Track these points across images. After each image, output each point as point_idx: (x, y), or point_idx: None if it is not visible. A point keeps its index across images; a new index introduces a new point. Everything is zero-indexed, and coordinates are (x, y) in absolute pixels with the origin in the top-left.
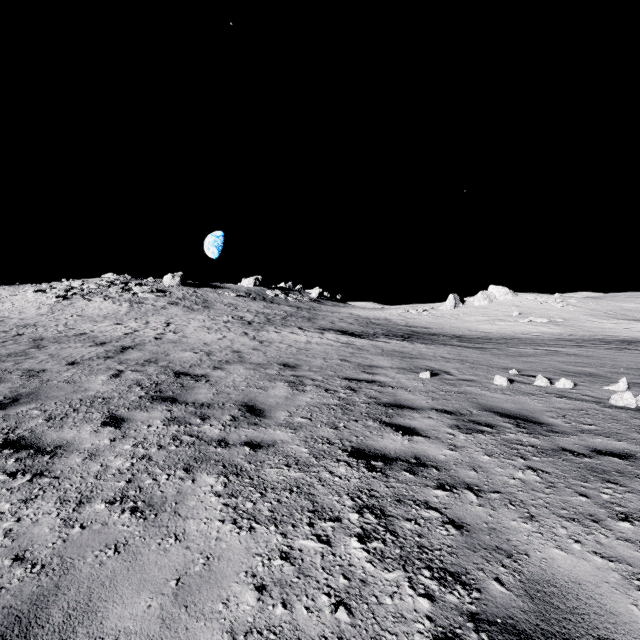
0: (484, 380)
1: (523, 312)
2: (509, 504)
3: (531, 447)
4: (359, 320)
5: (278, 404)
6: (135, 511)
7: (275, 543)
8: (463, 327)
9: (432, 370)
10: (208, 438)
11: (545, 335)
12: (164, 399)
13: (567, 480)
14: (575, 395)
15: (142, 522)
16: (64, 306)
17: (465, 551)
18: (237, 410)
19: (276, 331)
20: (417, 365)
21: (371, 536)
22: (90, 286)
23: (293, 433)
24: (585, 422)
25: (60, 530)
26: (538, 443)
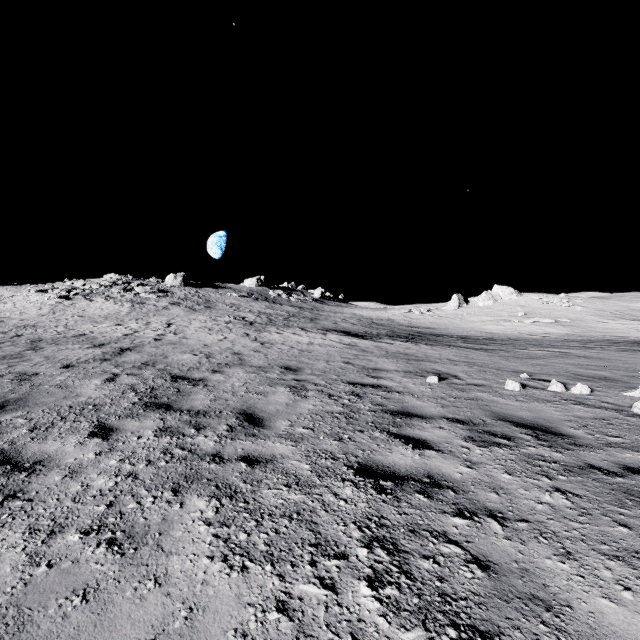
0: (495, 385)
1: (528, 312)
2: (540, 536)
3: (555, 464)
4: (362, 320)
5: (278, 412)
6: (112, 544)
7: (271, 589)
8: (467, 327)
9: (439, 374)
10: (201, 452)
11: (551, 336)
12: (158, 406)
13: (602, 505)
14: (593, 402)
15: (119, 559)
16: (65, 306)
17: (495, 601)
18: (234, 419)
19: (278, 332)
20: (423, 368)
21: (383, 579)
22: (92, 286)
23: (294, 446)
24: (610, 433)
25: (23, 569)
26: (562, 459)
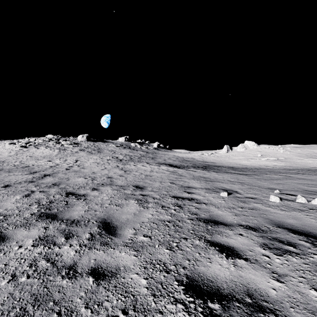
0: (262, 198)
1: (263, 154)
2: None
3: None
4: (178, 158)
5: (128, 221)
6: None
7: None
8: (232, 162)
9: (226, 190)
10: (61, 263)
11: (276, 166)
12: (48, 216)
13: None
14: None
15: None
16: (24, 151)
17: None
18: (96, 227)
19: (134, 165)
20: (216, 186)
21: None
22: (39, 141)
23: (135, 256)
24: None
25: None
26: None
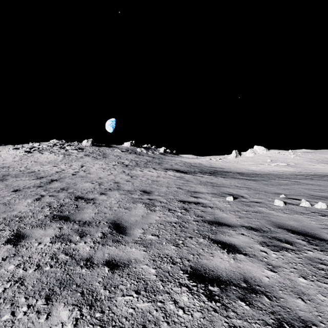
0: (267, 202)
1: (273, 160)
2: None
3: None
4: (185, 164)
5: (136, 222)
6: None
7: None
8: (241, 168)
9: (232, 195)
10: (79, 257)
11: (286, 172)
12: (61, 218)
13: None
14: None
15: None
16: (28, 156)
17: None
18: (107, 227)
19: (141, 170)
20: (222, 191)
21: None
22: (43, 146)
23: (145, 251)
24: None
25: None
26: None
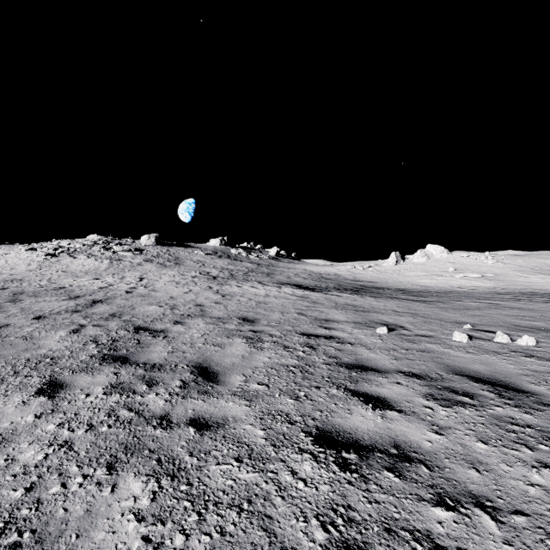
0: (442, 336)
1: (458, 268)
2: (548, 540)
3: (530, 428)
4: (312, 275)
5: (234, 365)
6: None
7: None
8: (405, 281)
9: (387, 324)
10: (149, 413)
11: (480, 289)
12: (115, 359)
13: None
14: (543, 354)
15: None
16: (51, 263)
17: None
18: (189, 373)
19: (238, 285)
20: (371, 319)
21: None
22: (76, 245)
23: (248, 406)
24: None
25: None
26: (535, 422)
